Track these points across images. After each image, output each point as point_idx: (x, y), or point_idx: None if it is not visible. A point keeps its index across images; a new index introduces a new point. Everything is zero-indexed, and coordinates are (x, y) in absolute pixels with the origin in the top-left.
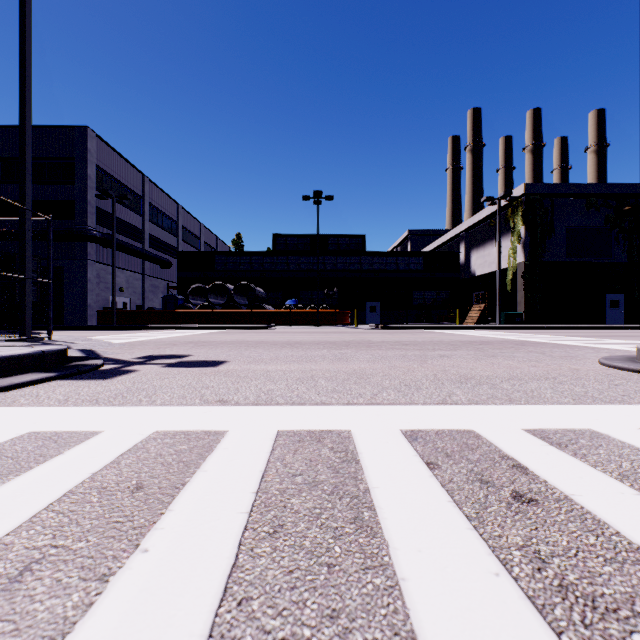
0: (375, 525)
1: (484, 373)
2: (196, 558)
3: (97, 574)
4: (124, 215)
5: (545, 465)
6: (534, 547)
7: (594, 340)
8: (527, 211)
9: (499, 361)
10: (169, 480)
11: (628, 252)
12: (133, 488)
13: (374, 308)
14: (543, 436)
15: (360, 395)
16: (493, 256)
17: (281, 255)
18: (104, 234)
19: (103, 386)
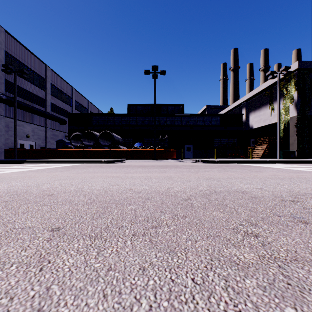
0: None
1: None
2: None
3: None
4: (30, 88)
5: None
6: None
7: None
8: (299, 81)
9: None
10: None
11: None
12: None
13: (189, 148)
14: None
15: None
16: (267, 115)
17: (132, 116)
18: (8, 97)
19: None
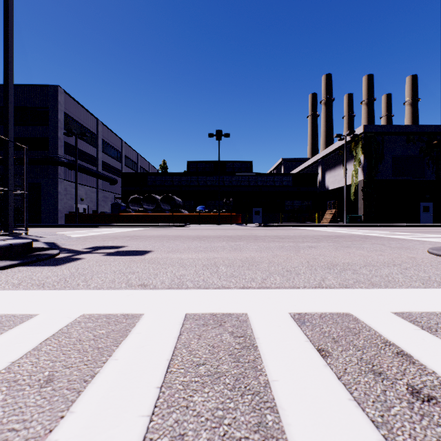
0: (280, 435)
1: (345, 260)
2: None
3: None
4: (84, 147)
5: (426, 352)
6: None
7: (416, 235)
8: (365, 144)
9: (353, 251)
10: (80, 371)
11: (436, 173)
12: (43, 381)
13: (258, 212)
14: (412, 319)
15: (252, 279)
16: (341, 176)
17: (193, 175)
18: (69, 160)
19: (53, 271)
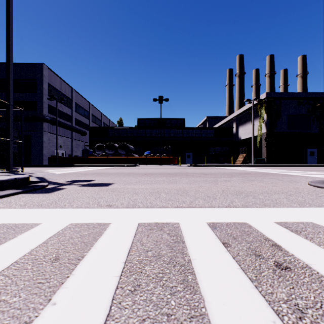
0: (195, 285)
1: (248, 190)
2: (85, 309)
3: (21, 322)
4: (62, 108)
5: (291, 244)
6: (294, 301)
7: (303, 172)
8: (267, 106)
9: (255, 183)
10: (74, 254)
11: (319, 127)
12: (53, 259)
13: (189, 156)
14: (286, 226)
15: (183, 202)
16: (250, 129)
17: (142, 129)
18: (52, 118)
19: (46, 197)
